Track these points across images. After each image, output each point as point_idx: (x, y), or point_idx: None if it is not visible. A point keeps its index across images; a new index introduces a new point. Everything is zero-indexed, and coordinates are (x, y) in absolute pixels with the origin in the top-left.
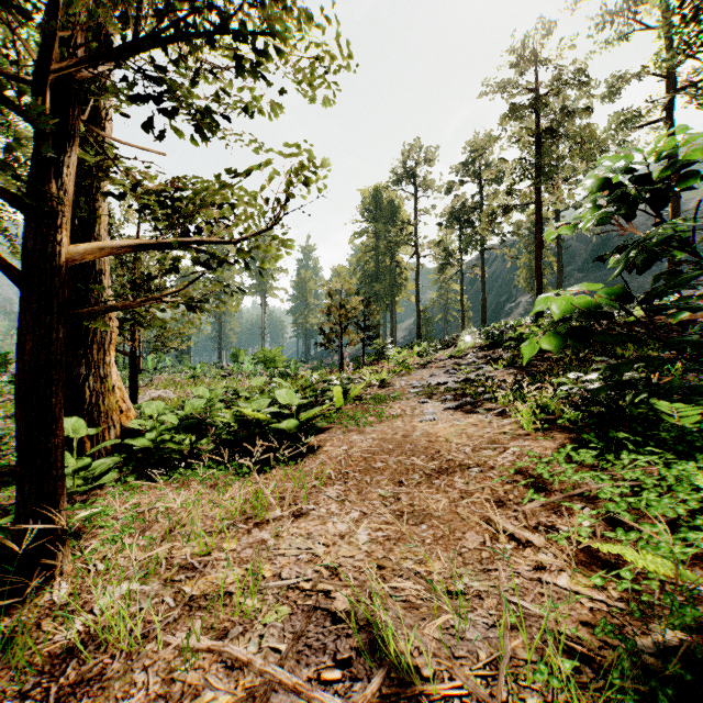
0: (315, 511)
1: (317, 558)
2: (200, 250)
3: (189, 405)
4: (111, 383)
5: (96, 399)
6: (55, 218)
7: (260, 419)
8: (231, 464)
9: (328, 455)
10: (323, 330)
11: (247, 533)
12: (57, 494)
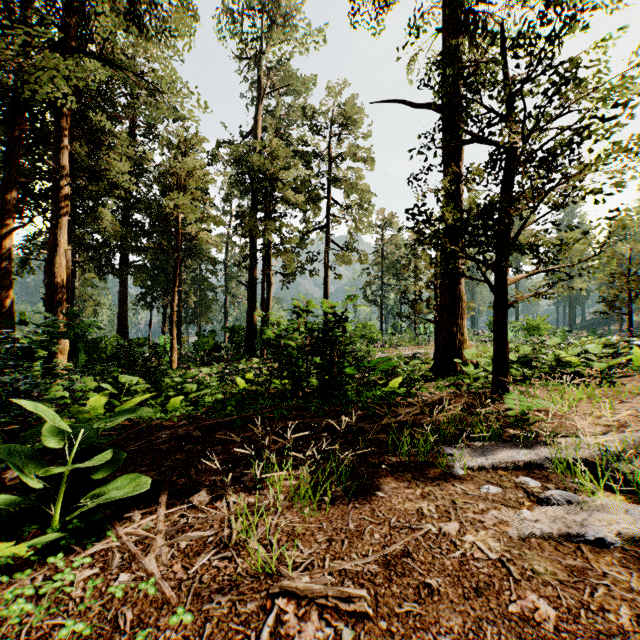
0: (633, 401)
1: (639, 412)
2: (554, 271)
3: (522, 350)
4: (465, 337)
5: (460, 344)
6: (506, 271)
7: (571, 362)
8: (559, 382)
9: (634, 386)
10: (603, 298)
11: (590, 403)
12: (507, 371)
